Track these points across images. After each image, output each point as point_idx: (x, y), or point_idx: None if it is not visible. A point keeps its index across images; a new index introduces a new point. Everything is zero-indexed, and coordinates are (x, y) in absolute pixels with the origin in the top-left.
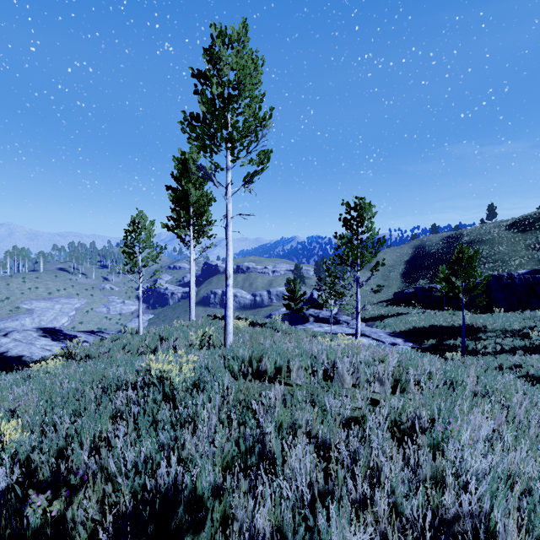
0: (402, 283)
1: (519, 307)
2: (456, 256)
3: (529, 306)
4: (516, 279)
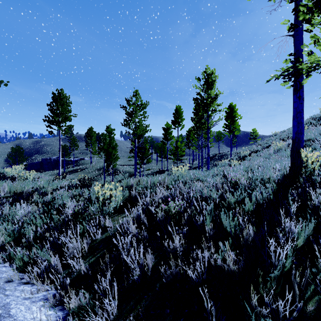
0: (5, 164)
1: (52, 170)
2: (15, 149)
3: (55, 169)
4: (52, 160)
